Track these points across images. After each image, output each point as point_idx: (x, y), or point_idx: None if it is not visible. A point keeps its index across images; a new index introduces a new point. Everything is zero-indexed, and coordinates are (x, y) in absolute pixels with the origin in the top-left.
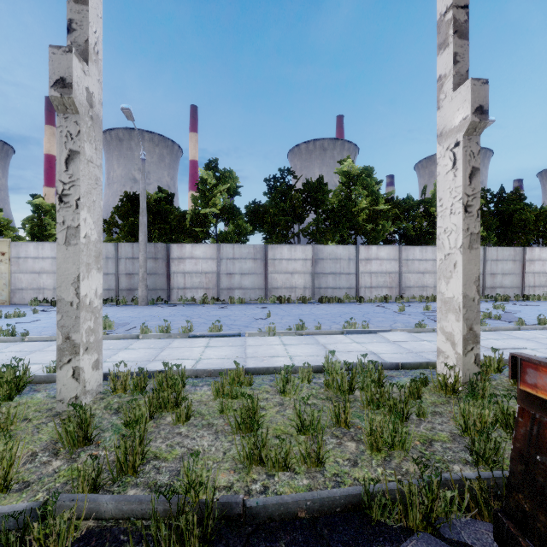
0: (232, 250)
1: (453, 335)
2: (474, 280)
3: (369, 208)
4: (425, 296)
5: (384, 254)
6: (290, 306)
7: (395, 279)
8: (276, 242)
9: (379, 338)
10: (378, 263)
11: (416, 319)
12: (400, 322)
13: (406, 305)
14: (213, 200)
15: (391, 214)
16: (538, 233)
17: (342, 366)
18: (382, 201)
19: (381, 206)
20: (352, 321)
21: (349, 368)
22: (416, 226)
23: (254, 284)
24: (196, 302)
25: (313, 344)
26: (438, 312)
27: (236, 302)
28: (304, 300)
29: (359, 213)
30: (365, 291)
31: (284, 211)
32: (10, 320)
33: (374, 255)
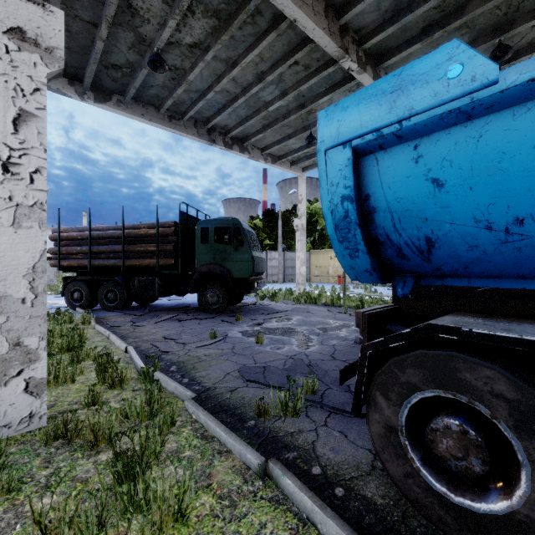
0: None
1: None
2: None
3: None
4: None
5: None
6: None
7: None
8: None
9: None
10: None
11: None
12: None
13: None
14: None
15: None
16: None
17: None
18: None
19: None
20: None
21: None
22: None
23: None
24: None
25: None
26: None
27: None
28: None
29: None
30: None
31: None
32: (363, 289)
33: None
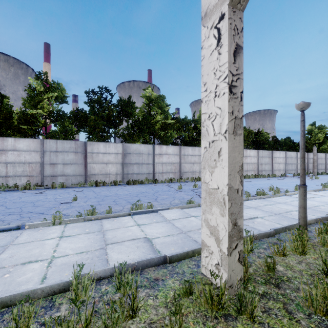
0: (56, 145)
1: (217, 230)
2: (238, 170)
3: (162, 121)
4: (194, 177)
5: (170, 151)
6: (102, 188)
7: (177, 167)
8: (96, 140)
9: (159, 217)
10: (167, 157)
11: (188, 195)
12: (177, 199)
13: (183, 184)
14: (41, 104)
15: (176, 126)
16: (248, 142)
17: (101, 274)
18: (170, 117)
19: (169, 120)
20: (143, 200)
21: (109, 275)
22: (190, 135)
23: (75, 171)
24: (18, 188)
25: (94, 231)
26: (203, 203)
27: (57, 187)
28: (115, 183)
29: (155, 123)
30: (159, 175)
31: (102, 118)
32: None
33: (165, 152)
